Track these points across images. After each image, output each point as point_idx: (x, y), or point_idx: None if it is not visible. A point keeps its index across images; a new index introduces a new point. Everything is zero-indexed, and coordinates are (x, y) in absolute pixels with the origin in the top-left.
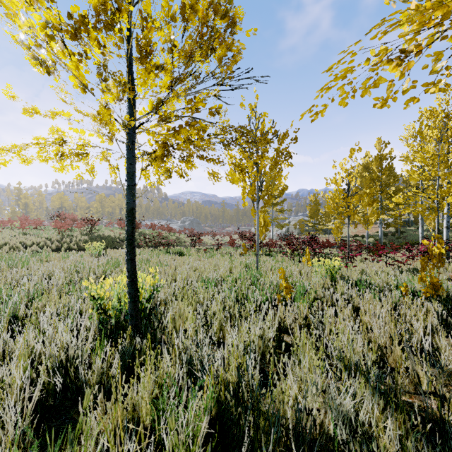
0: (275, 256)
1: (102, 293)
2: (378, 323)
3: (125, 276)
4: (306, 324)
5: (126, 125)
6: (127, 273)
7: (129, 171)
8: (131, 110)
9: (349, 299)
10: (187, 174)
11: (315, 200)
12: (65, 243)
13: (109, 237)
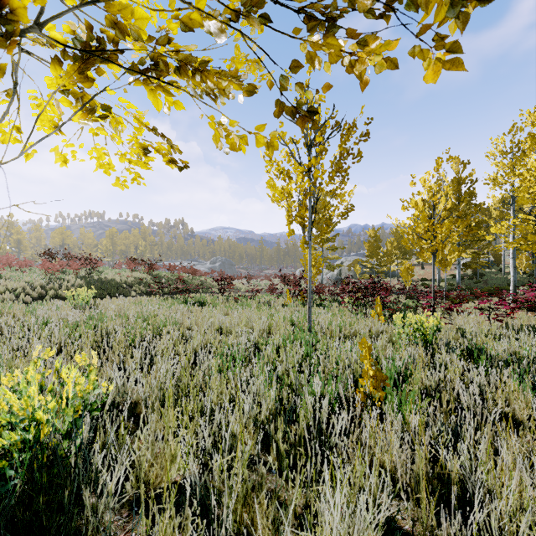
0: (329, 307)
1: None
2: None
3: (8, 378)
4: (436, 474)
5: None
6: None
7: None
8: None
9: (484, 394)
10: (176, 147)
11: (375, 236)
12: (51, 289)
13: (113, 282)
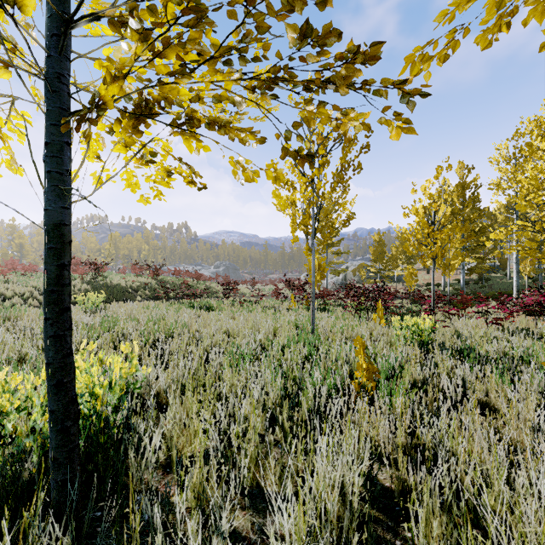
0: (333, 311)
1: (7, 404)
2: (532, 435)
3: None
4: (413, 444)
5: (11, 2)
6: (48, 366)
7: (52, 142)
8: (56, 6)
9: (466, 386)
10: (198, 173)
11: (380, 240)
12: None
13: (119, 286)
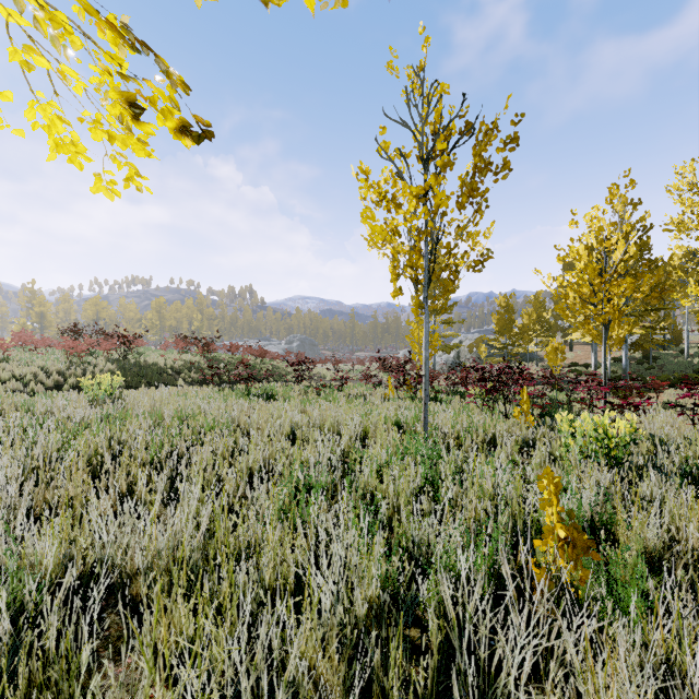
0: (448, 402)
1: None
2: None
3: None
4: None
5: None
6: None
7: None
8: None
9: None
10: (176, 73)
11: (506, 305)
12: (72, 376)
13: (155, 366)
